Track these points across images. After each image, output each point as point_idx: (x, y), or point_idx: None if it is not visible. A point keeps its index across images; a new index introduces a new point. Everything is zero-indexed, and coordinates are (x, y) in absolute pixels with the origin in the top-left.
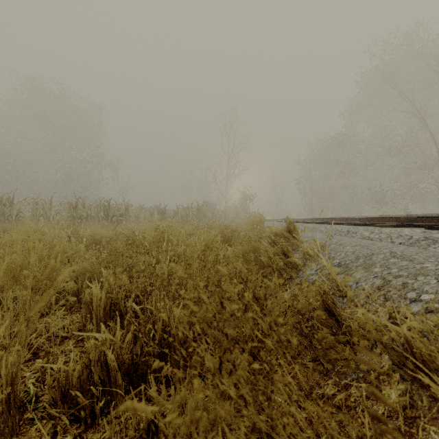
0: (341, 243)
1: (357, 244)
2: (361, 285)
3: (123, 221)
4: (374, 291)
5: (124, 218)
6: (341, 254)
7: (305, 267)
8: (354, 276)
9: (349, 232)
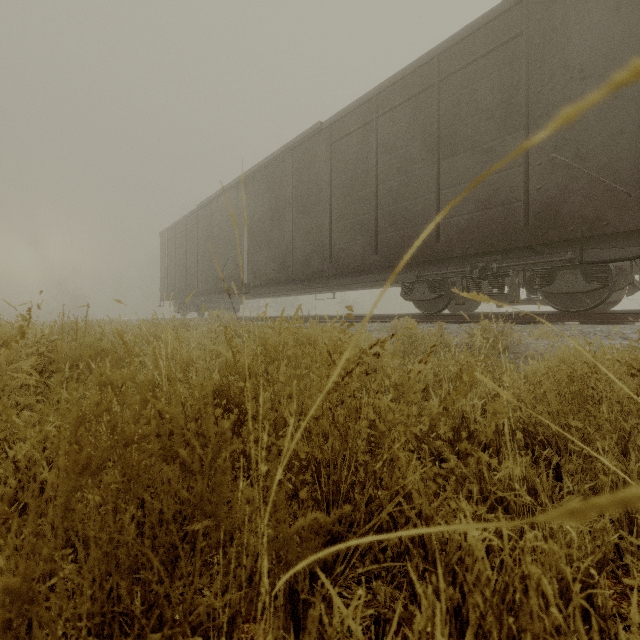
0: None
1: None
2: None
3: None
4: None
5: None
6: None
7: None
8: None
9: None
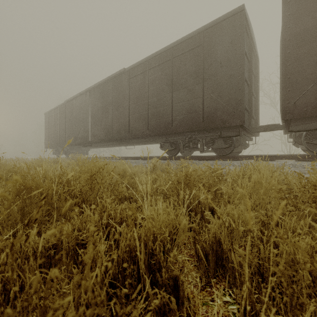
0: None
1: None
2: None
3: None
4: None
5: None
6: None
7: None
8: None
9: None
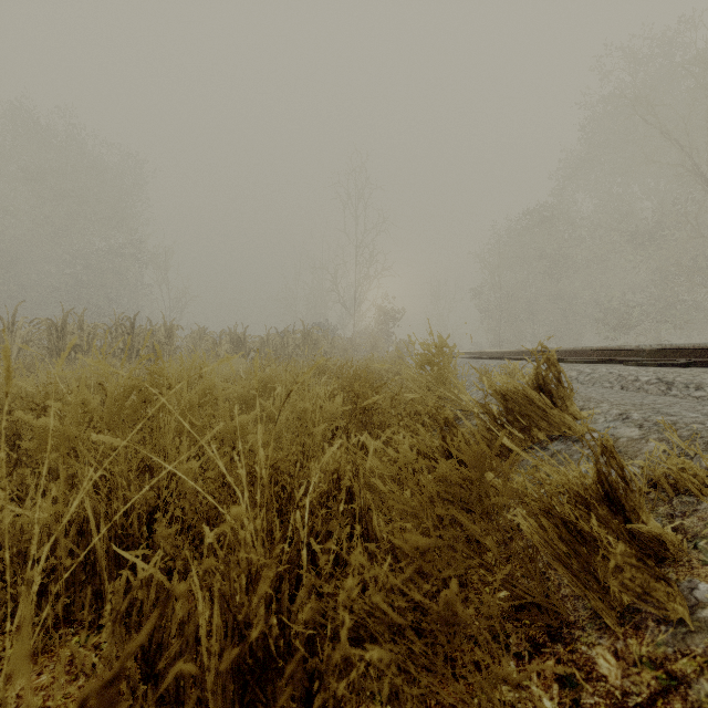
0: None
1: None
2: None
3: None
4: None
5: (164, 351)
6: None
7: (707, 556)
8: None
9: (673, 385)
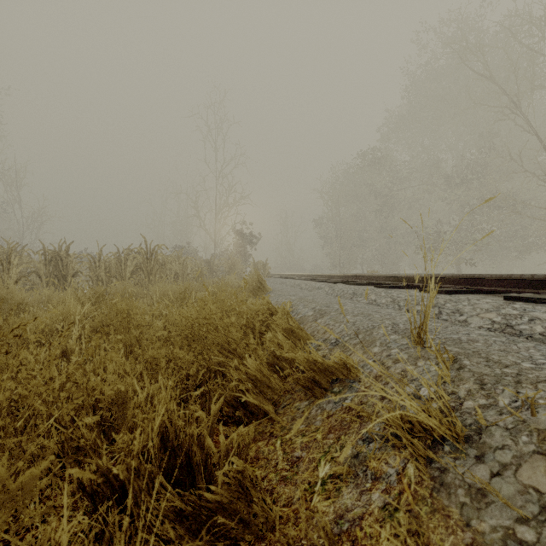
0: None
1: None
2: None
3: None
4: None
5: None
6: None
7: None
8: None
9: None
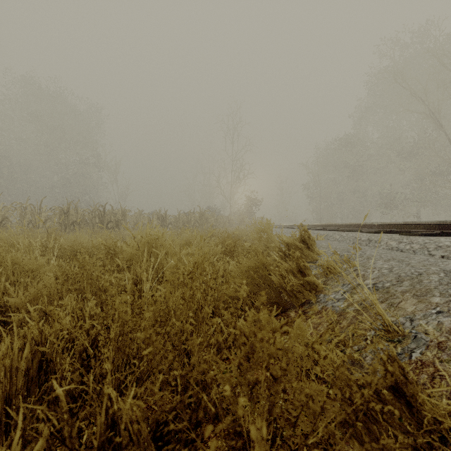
0: (369, 255)
1: (390, 258)
2: (420, 325)
3: (119, 228)
4: (446, 339)
5: (121, 224)
6: (373, 271)
7: (327, 288)
8: (402, 307)
9: (371, 241)
